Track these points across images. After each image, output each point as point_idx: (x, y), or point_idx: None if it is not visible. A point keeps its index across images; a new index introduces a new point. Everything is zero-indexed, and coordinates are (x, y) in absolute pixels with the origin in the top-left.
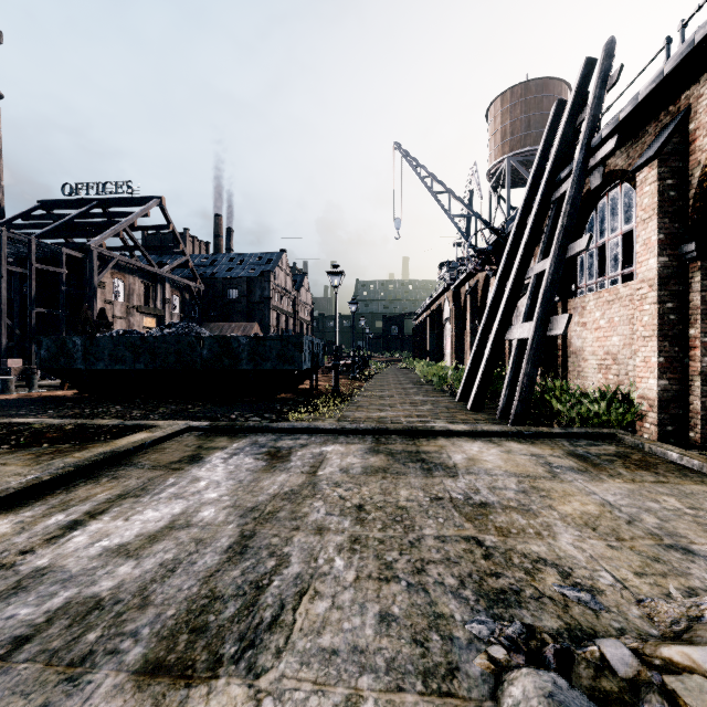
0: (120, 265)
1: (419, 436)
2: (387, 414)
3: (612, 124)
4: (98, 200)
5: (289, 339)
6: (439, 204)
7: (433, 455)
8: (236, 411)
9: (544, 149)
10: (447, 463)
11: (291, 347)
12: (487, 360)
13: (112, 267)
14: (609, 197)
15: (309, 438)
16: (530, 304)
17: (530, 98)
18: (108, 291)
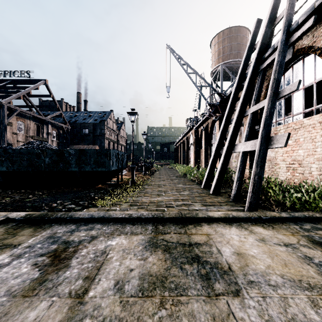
0: (22, 114)
1: (187, 222)
2: (162, 199)
3: (308, 11)
4: (11, 80)
5: (102, 151)
6: (190, 79)
7: (205, 249)
8: (60, 200)
9: (250, 46)
10: (221, 263)
11: (103, 156)
12: (222, 164)
13: (16, 115)
14: (293, 67)
15: (102, 227)
16: (249, 130)
17: (232, 36)
18: (14, 127)
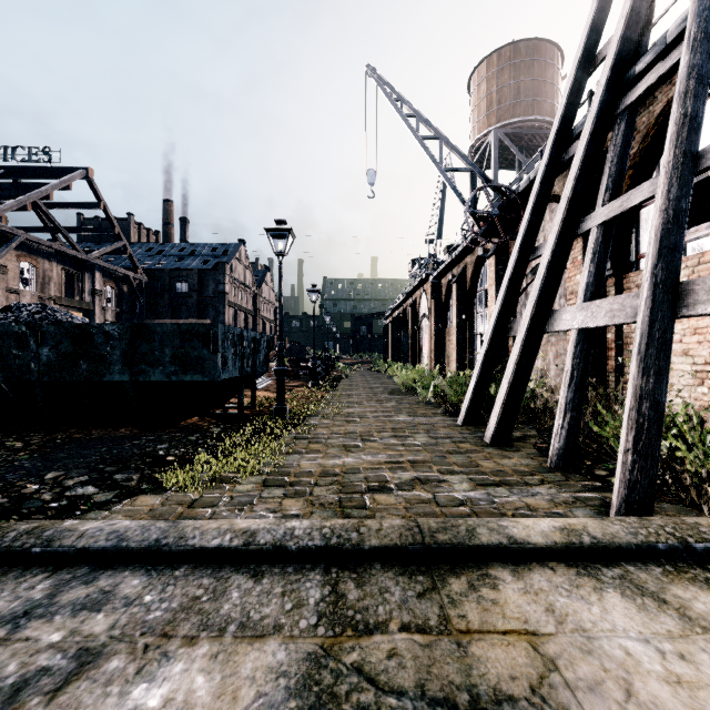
0: (31, 247)
1: (443, 566)
2: (358, 461)
3: None
4: (7, 168)
5: (195, 330)
6: (426, 153)
7: None
8: (58, 469)
9: (583, 58)
10: None
11: (197, 343)
12: (517, 365)
13: (18, 248)
14: None
15: (142, 591)
16: (596, 271)
17: (520, 62)
18: (13, 277)
